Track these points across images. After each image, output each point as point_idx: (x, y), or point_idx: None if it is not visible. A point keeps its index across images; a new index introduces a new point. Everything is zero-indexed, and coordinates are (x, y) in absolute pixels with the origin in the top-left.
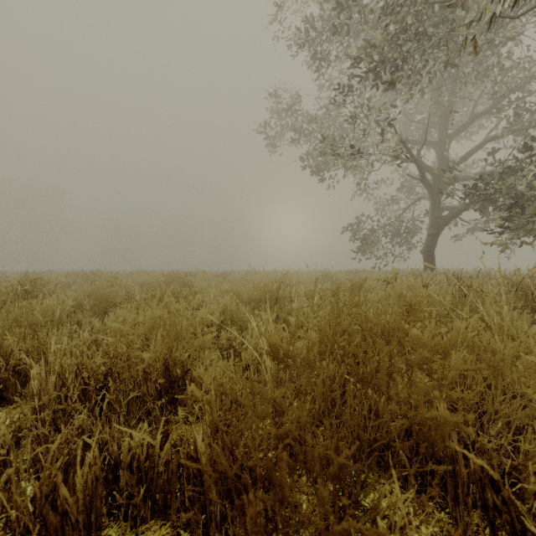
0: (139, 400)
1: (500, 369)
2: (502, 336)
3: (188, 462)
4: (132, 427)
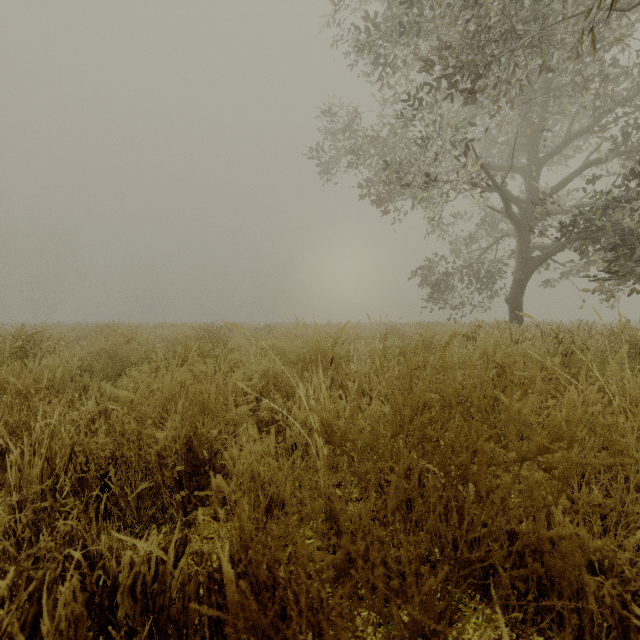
0: (152, 492)
1: (633, 457)
2: (633, 411)
3: (201, 607)
4: (144, 527)
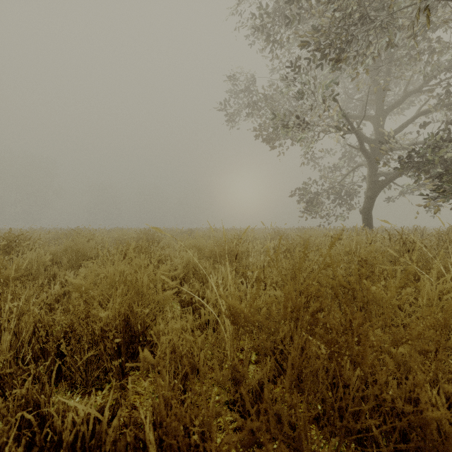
0: (97, 359)
1: None
2: None
3: None
4: (91, 385)
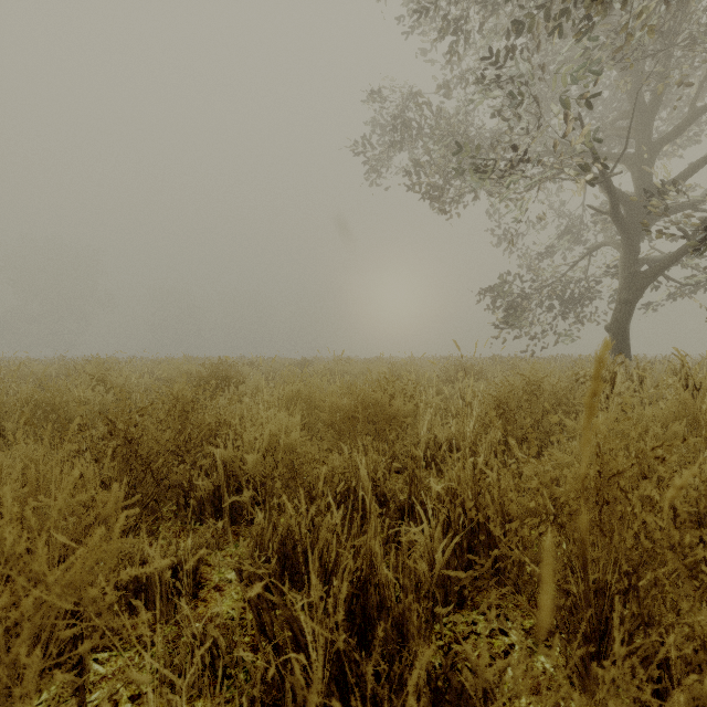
0: None
1: None
2: None
3: None
4: None
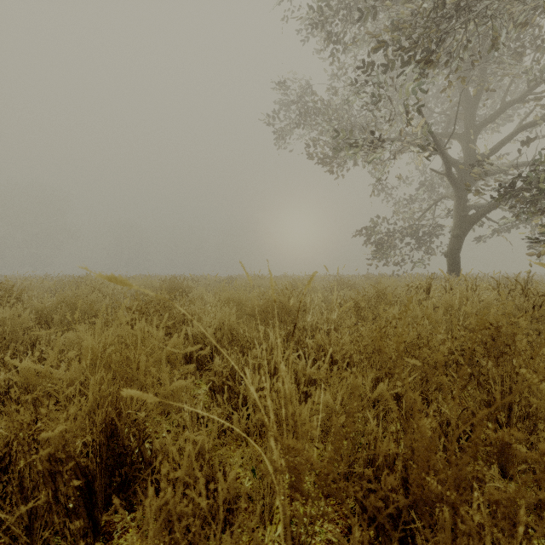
0: (46, 508)
1: None
2: None
3: None
4: None
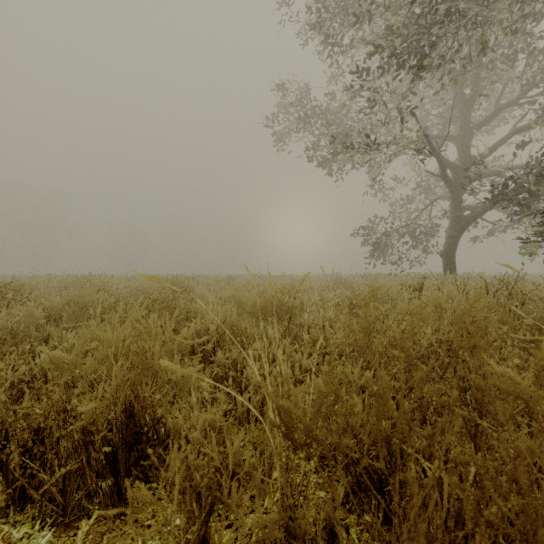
0: (79, 474)
1: None
2: None
3: None
4: (70, 512)
